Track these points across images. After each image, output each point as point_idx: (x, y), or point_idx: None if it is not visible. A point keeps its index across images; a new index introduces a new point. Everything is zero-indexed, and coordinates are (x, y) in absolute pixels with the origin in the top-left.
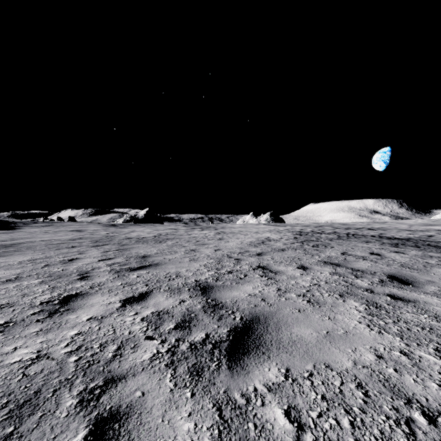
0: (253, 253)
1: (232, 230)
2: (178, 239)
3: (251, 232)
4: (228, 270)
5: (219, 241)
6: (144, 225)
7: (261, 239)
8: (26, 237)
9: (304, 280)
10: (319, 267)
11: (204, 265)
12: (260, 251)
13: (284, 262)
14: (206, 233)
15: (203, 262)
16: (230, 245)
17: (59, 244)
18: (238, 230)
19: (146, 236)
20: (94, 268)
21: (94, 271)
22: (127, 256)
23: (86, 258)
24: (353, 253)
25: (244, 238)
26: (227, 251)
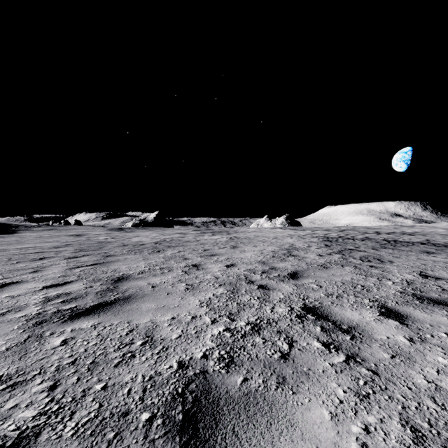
0: (284, 274)
1: (247, 235)
2: (181, 247)
3: (269, 237)
4: (251, 320)
5: (232, 250)
6: (152, 229)
7: (285, 247)
8: (8, 243)
9: (443, 371)
10: (420, 311)
11: (207, 303)
12: (292, 268)
13: (345, 297)
14: (217, 239)
15: (207, 293)
16: (247, 257)
17: (31, 254)
18: (253, 235)
19: (146, 243)
20: (12, 309)
21: (1, 318)
22: (94, 278)
23: (31, 281)
24: (439, 275)
25: (264, 246)
26: (245, 269)
